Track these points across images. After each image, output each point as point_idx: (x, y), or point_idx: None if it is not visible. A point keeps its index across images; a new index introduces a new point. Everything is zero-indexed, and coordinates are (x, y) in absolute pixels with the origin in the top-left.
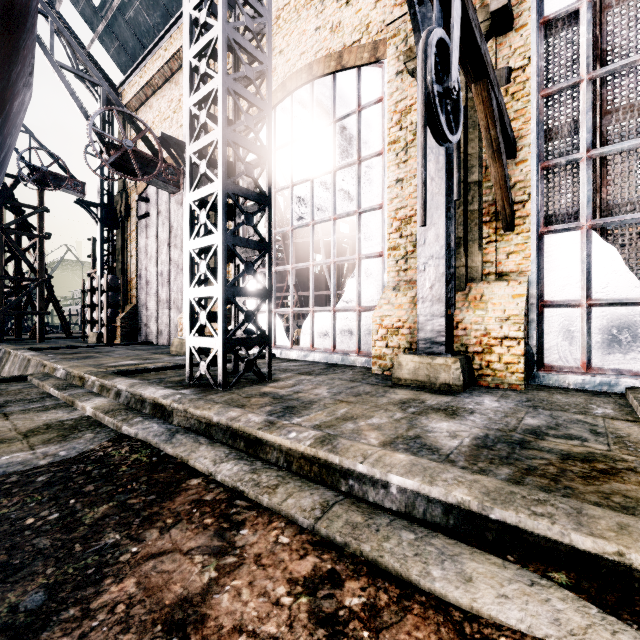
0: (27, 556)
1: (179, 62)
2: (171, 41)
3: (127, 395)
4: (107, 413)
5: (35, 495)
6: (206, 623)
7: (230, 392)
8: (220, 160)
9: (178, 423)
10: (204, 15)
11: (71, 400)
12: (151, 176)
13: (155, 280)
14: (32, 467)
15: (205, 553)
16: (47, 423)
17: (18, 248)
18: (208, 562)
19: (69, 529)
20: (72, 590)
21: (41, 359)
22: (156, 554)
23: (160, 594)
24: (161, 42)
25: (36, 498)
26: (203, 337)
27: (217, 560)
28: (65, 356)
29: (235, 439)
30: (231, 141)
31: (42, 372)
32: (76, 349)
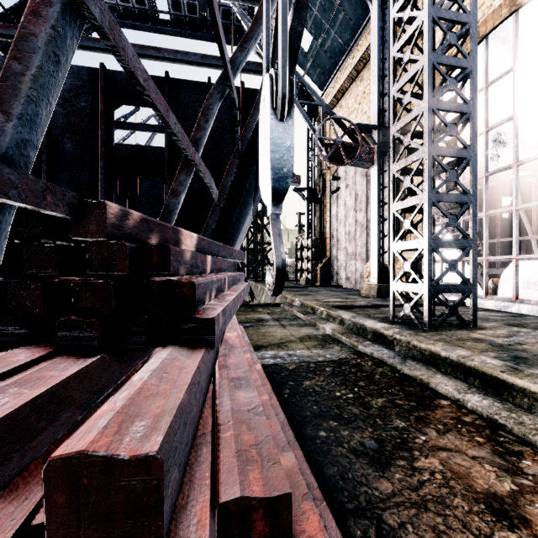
0: (350, 415)
1: (364, 62)
2: (357, 49)
3: (349, 323)
4: (342, 334)
5: (331, 378)
6: (531, 525)
7: (437, 333)
8: (425, 129)
9: (400, 351)
10: (408, 12)
11: (313, 322)
12: (353, 159)
13: (343, 238)
14: (316, 361)
15: (492, 465)
16: (307, 335)
17: (264, 225)
18: (500, 474)
19: (365, 407)
20: (393, 448)
21: (284, 294)
22: (444, 448)
23: (467, 480)
24: (349, 53)
25: (332, 381)
26: (407, 283)
27: (510, 476)
28: (293, 292)
29: (467, 375)
30: (435, 109)
31: (287, 302)
32: (296, 288)
